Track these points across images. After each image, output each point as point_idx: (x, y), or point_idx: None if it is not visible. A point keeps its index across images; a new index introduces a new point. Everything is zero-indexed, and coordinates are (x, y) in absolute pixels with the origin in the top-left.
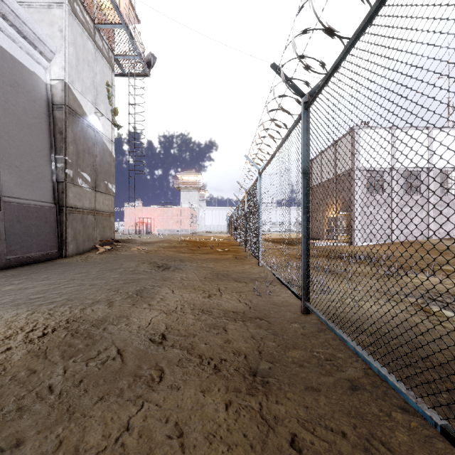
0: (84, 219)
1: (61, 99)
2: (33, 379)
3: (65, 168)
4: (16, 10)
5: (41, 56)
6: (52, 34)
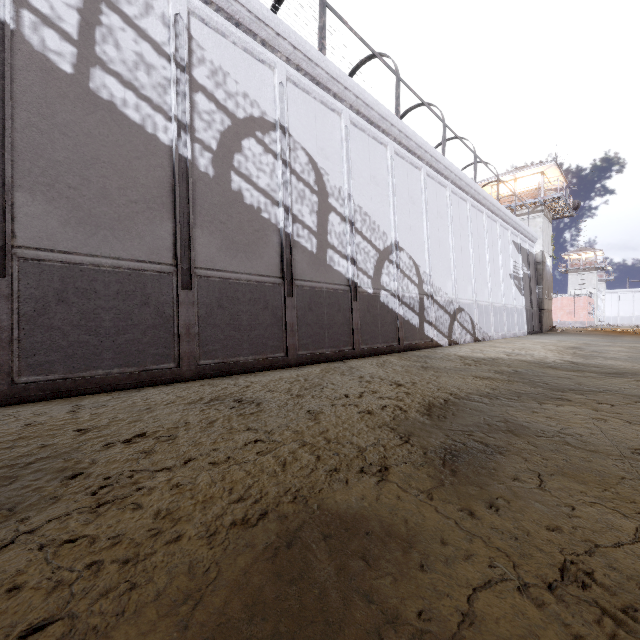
0: (546, 315)
1: (540, 259)
2: (613, 339)
3: (542, 291)
4: (533, 234)
5: (533, 244)
6: (535, 231)
